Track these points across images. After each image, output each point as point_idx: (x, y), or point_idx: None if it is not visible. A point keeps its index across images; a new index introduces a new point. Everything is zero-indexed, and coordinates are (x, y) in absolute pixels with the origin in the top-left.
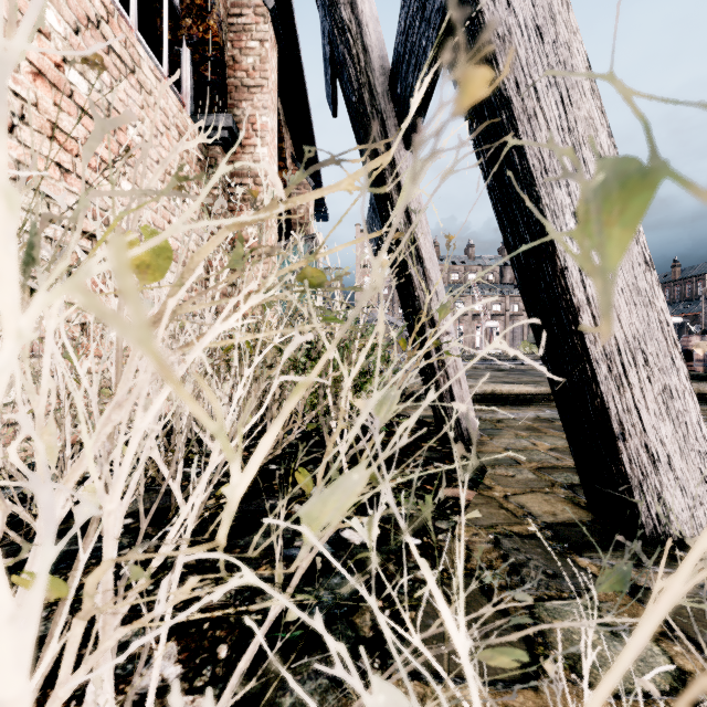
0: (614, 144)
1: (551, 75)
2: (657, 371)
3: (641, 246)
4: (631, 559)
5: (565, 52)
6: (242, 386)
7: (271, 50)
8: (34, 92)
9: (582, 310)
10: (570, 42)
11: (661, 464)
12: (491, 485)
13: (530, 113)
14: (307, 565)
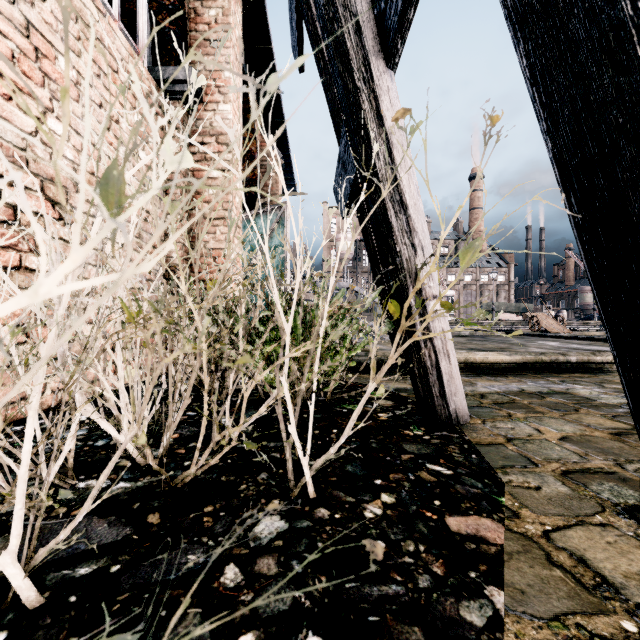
0: None
1: None
2: None
3: None
4: None
5: None
6: None
7: (234, 3)
8: None
9: None
10: None
11: None
12: (515, 508)
13: None
14: None
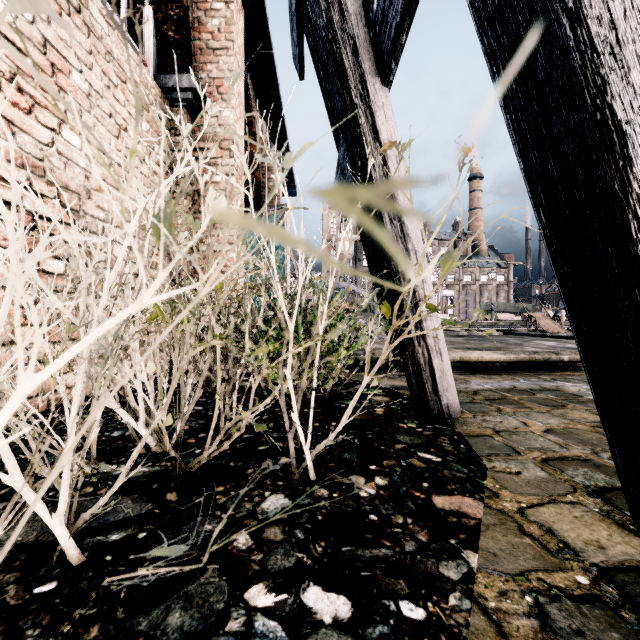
0: None
1: None
2: None
3: None
4: None
5: None
6: (0, 424)
7: (237, 12)
8: None
9: None
10: None
11: None
12: (495, 489)
13: None
14: None
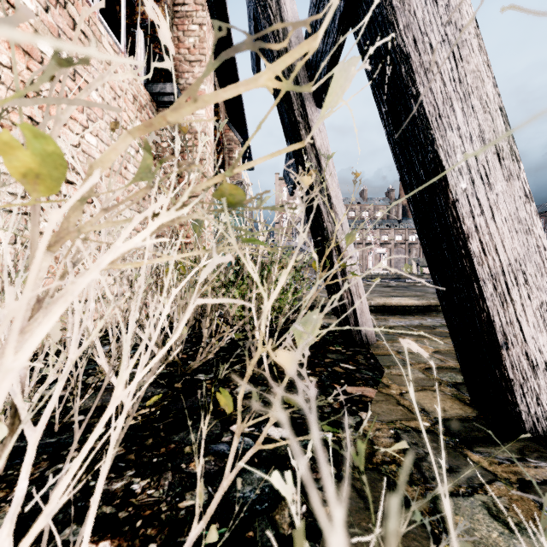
0: (499, 93)
1: (444, 34)
2: (536, 289)
3: (521, 182)
4: (516, 453)
5: (456, 14)
6: (169, 304)
7: (208, 32)
8: (9, 57)
9: (471, 237)
10: (460, 5)
11: (539, 369)
12: (388, 384)
13: (426, 66)
14: (228, 485)
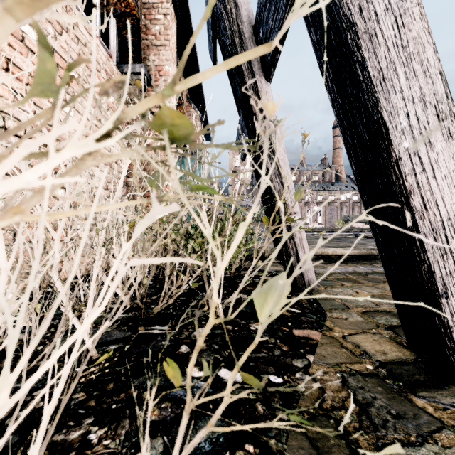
0: (439, 58)
1: (388, 2)
2: None
3: None
4: None
5: None
6: (119, 260)
7: (171, 21)
8: None
9: (413, 193)
10: None
11: None
12: (331, 326)
13: (371, 32)
14: None
